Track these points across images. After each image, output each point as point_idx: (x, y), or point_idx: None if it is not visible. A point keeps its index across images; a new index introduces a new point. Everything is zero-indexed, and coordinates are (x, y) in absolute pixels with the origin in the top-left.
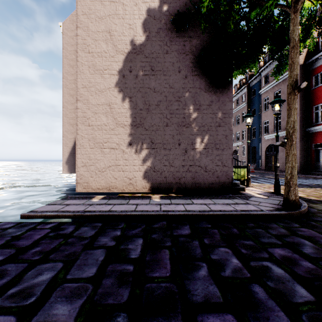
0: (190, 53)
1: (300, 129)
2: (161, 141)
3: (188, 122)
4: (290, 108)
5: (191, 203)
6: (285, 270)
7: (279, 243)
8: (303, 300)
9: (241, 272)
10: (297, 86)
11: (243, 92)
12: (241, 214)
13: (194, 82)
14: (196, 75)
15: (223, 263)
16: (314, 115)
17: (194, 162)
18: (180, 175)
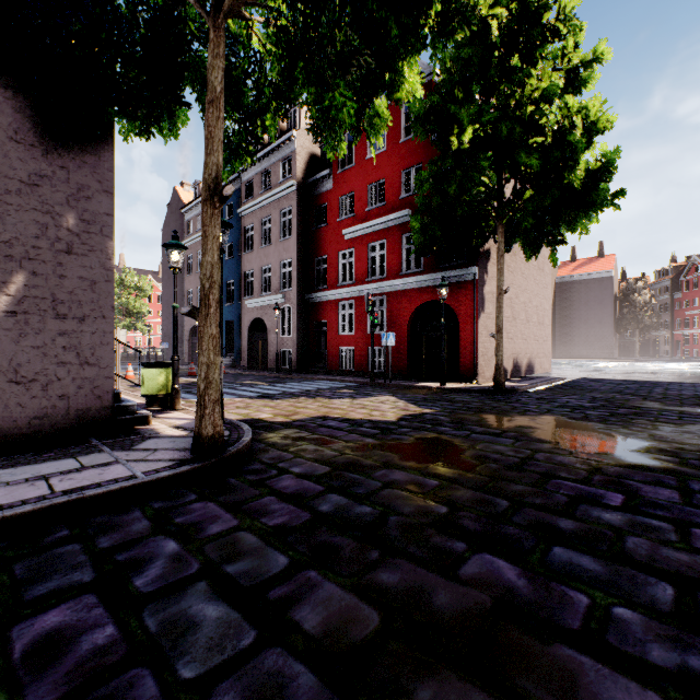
0: None
1: (298, 295)
2: None
3: None
4: (206, 235)
5: None
6: None
7: (88, 579)
8: None
9: None
10: (220, 190)
11: None
12: (52, 505)
13: None
14: None
15: None
16: (316, 274)
17: None
18: None
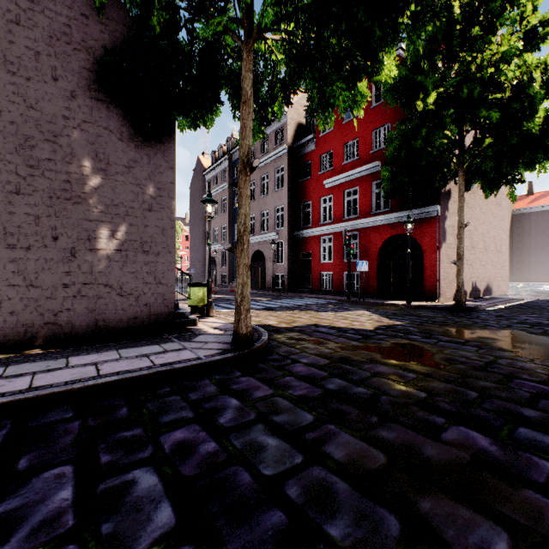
0: (86, 49)
1: (288, 232)
2: (1, 227)
3: (79, 192)
4: (241, 195)
5: (62, 366)
6: (161, 477)
7: (191, 416)
8: (152, 538)
9: (56, 523)
10: (250, 163)
11: (224, 166)
12: (157, 372)
13: (96, 113)
14: (101, 101)
15: (24, 515)
16: (302, 215)
17: (95, 278)
18: (59, 305)
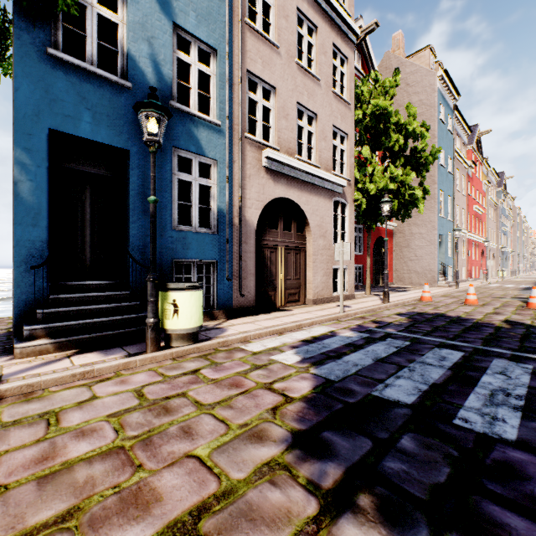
0: None
1: None
2: None
3: None
4: None
5: None
6: None
7: None
8: None
9: None
10: None
11: None
12: None
13: None
14: None
15: None
16: None
17: None
18: None
